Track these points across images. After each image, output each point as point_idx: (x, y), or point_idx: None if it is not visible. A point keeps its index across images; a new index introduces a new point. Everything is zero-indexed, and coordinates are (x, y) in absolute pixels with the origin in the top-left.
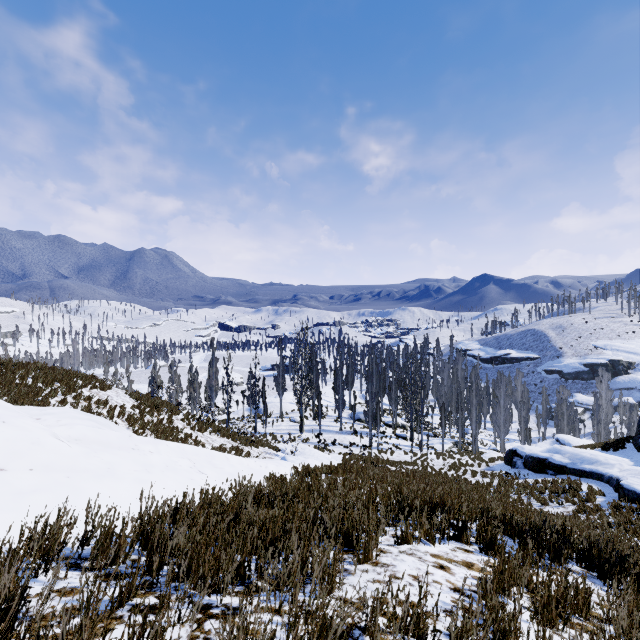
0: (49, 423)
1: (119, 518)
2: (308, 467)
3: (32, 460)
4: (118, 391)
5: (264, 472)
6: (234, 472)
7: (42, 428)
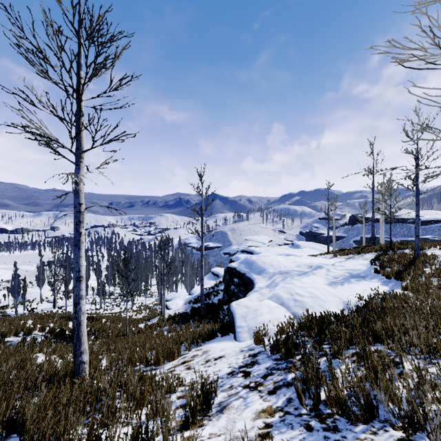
0: None
1: None
2: None
3: None
4: None
5: None
6: None
7: None
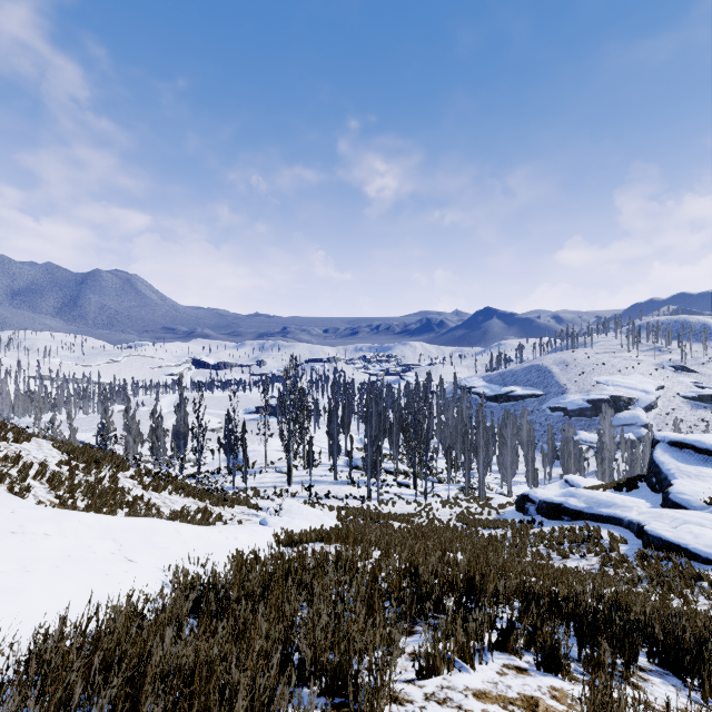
0: None
1: None
2: (292, 534)
3: None
4: (42, 443)
5: (230, 547)
6: (184, 552)
7: None
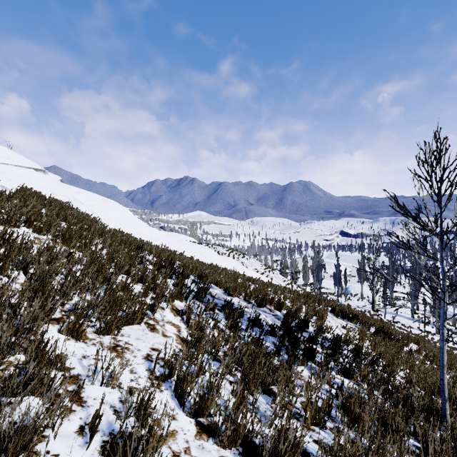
0: (224, 259)
1: None
2: None
3: (218, 262)
4: (256, 261)
5: None
6: None
7: (221, 258)
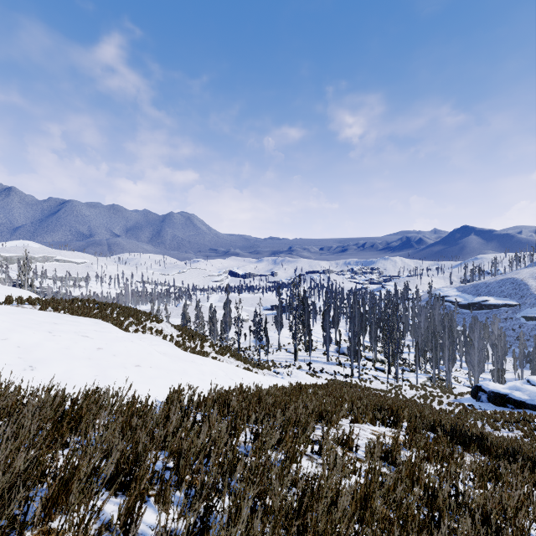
0: (147, 343)
1: (196, 396)
2: (300, 383)
3: (150, 362)
4: (166, 324)
5: (270, 384)
6: (251, 381)
7: (149, 346)
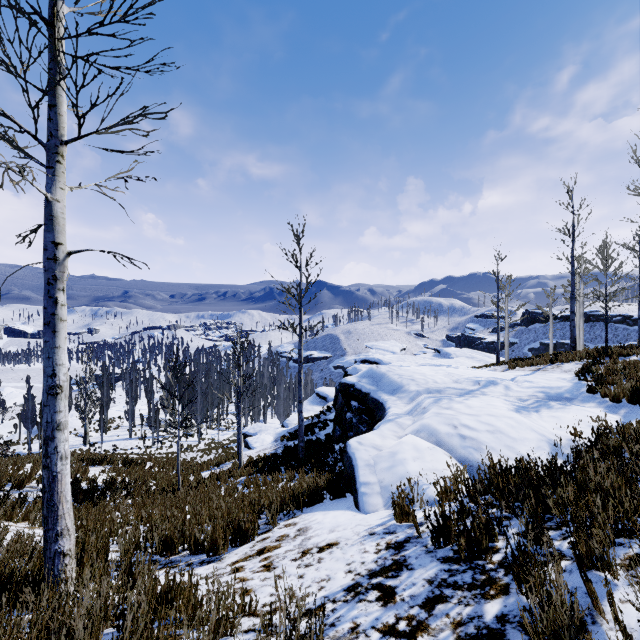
0: None
1: None
2: None
3: None
4: None
5: None
6: None
7: None
